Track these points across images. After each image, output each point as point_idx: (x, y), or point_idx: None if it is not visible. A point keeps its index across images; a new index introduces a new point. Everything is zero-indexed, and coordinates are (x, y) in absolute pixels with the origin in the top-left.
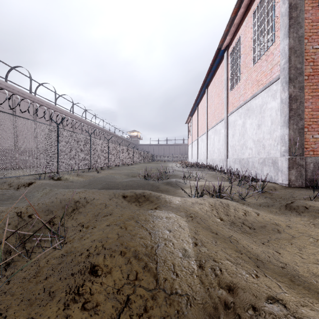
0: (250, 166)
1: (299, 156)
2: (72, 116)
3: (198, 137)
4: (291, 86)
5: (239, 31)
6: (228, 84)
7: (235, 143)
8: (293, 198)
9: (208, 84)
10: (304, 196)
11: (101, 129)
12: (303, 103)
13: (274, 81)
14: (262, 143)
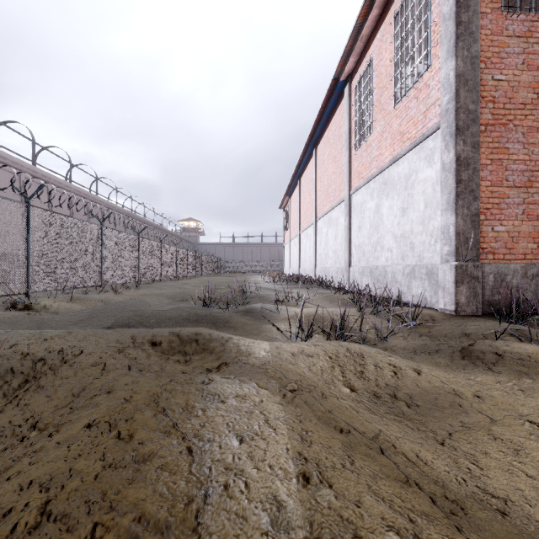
0: (390, 279)
1: (472, 262)
2: (69, 188)
3: (300, 232)
4: (459, 141)
5: (371, 49)
6: (351, 141)
7: (362, 241)
8: (467, 335)
9: (318, 142)
10: (484, 332)
11: (128, 214)
12: (478, 172)
13: (430, 133)
14: (409, 241)
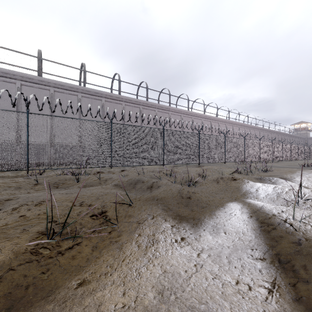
0: None
1: None
2: (238, 124)
3: None
4: None
5: None
6: None
7: None
8: None
9: None
10: None
11: (261, 129)
12: None
13: None
14: None
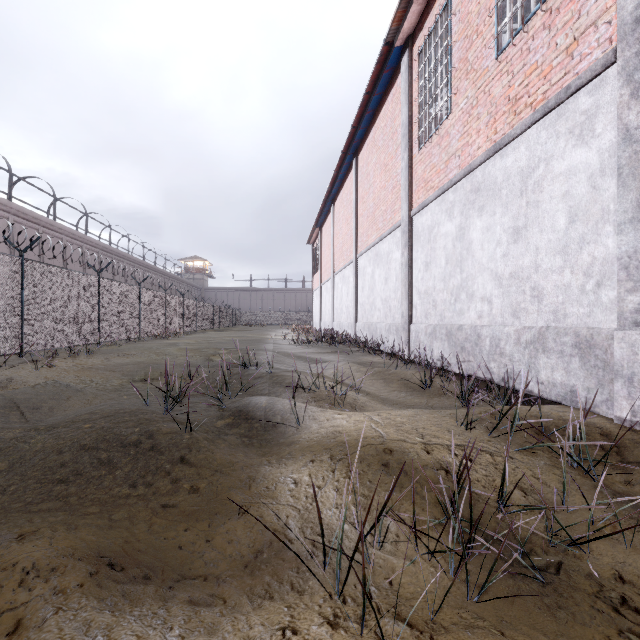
0: (487, 349)
1: None
2: (7, 207)
3: (334, 273)
4: None
5: None
6: (413, 135)
7: (432, 285)
8: None
9: (359, 149)
10: None
11: (104, 248)
12: None
13: (585, 80)
14: (530, 284)
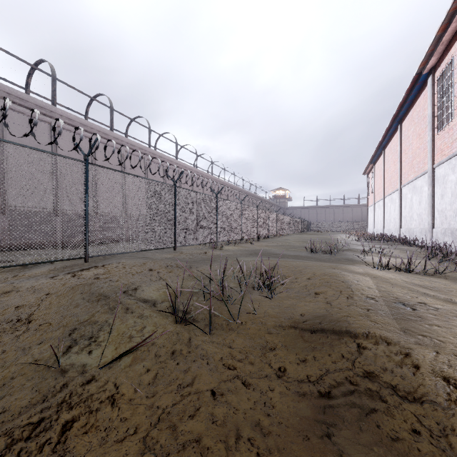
0: None
1: None
2: (211, 178)
3: (384, 196)
4: None
5: (452, 50)
6: (434, 123)
7: (444, 207)
8: None
9: (402, 119)
10: None
11: (240, 190)
12: None
13: None
14: None
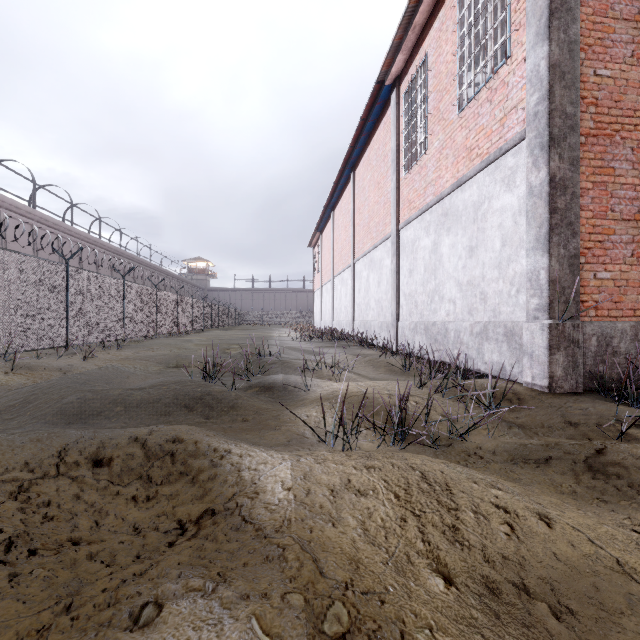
0: (452, 340)
1: (570, 320)
2: (32, 215)
3: (334, 276)
4: (554, 155)
5: (426, 43)
6: (400, 161)
7: (414, 289)
8: (574, 425)
9: (356, 164)
10: (597, 421)
11: (115, 251)
12: (578, 198)
13: (510, 146)
14: (479, 290)
